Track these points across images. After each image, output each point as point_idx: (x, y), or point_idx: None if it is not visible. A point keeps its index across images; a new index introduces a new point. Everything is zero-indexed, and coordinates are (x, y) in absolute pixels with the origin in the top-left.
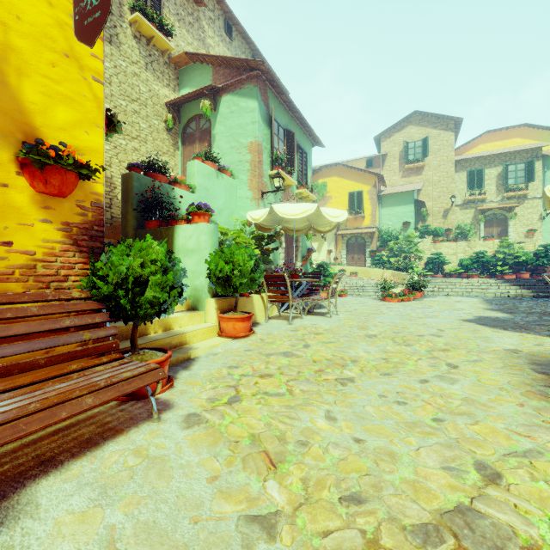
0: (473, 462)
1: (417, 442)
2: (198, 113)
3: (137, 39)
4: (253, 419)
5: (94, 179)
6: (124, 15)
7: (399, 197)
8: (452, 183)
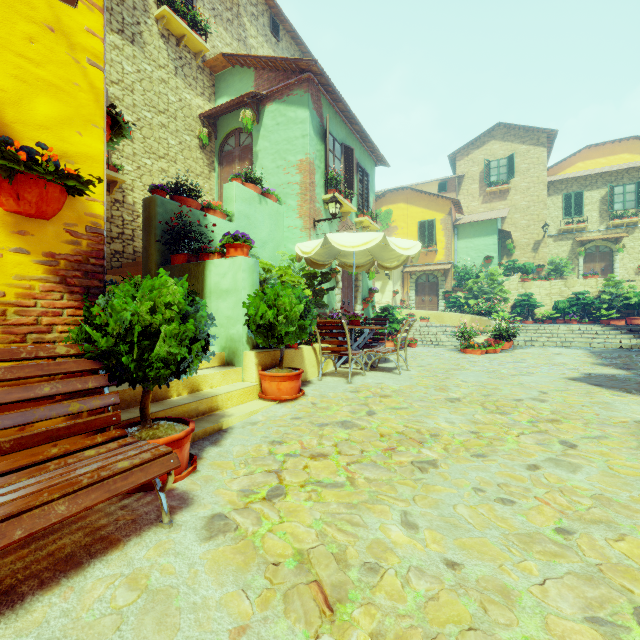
0: (634, 611)
1: (539, 569)
2: (238, 126)
3: (164, 39)
4: (301, 526)
5: (89, 195)
6: (149, 9)
7: (479, 226)
8: (544, 209)
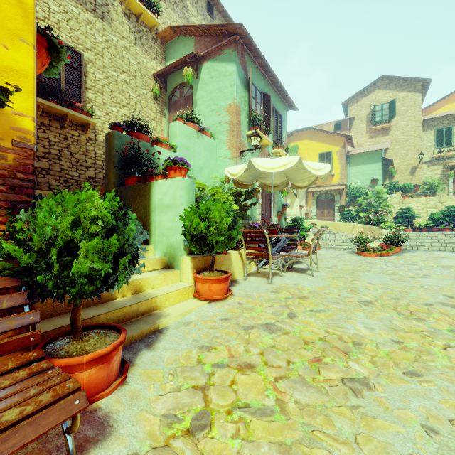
0: None
1: None
2: (182, 81)
3: (127, 17)
4: None
5: (11, 107)
6: None
7: (367, 156)
8: (420, 141)
